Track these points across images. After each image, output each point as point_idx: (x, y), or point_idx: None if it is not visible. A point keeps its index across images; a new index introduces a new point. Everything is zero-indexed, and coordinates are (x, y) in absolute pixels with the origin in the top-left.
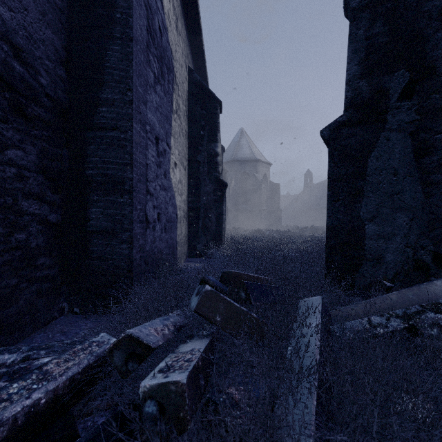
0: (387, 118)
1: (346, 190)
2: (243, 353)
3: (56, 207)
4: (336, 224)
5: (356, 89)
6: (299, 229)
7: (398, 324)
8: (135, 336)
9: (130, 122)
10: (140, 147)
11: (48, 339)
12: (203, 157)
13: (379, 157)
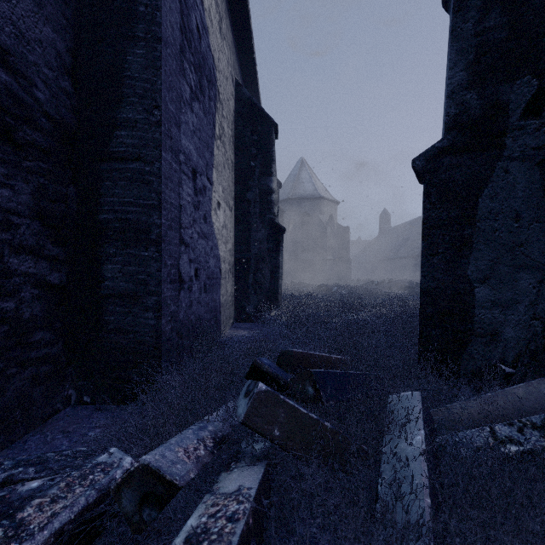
0: (505, 142)
1: (448, 240)
2: (315, 496)
3: (60, 263)
4: (434, 286)
5: (461, 103)
6: (374, 284)
7: (536, 439)
8: (154, 468)
9: (158, 150)
10: (171, 183)
11: (45, 443)
12: (254, 194)
13: (494, 196)
